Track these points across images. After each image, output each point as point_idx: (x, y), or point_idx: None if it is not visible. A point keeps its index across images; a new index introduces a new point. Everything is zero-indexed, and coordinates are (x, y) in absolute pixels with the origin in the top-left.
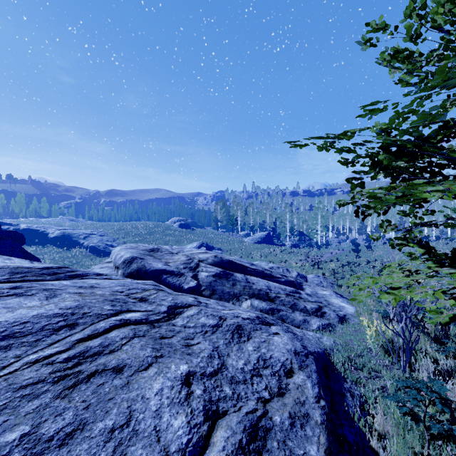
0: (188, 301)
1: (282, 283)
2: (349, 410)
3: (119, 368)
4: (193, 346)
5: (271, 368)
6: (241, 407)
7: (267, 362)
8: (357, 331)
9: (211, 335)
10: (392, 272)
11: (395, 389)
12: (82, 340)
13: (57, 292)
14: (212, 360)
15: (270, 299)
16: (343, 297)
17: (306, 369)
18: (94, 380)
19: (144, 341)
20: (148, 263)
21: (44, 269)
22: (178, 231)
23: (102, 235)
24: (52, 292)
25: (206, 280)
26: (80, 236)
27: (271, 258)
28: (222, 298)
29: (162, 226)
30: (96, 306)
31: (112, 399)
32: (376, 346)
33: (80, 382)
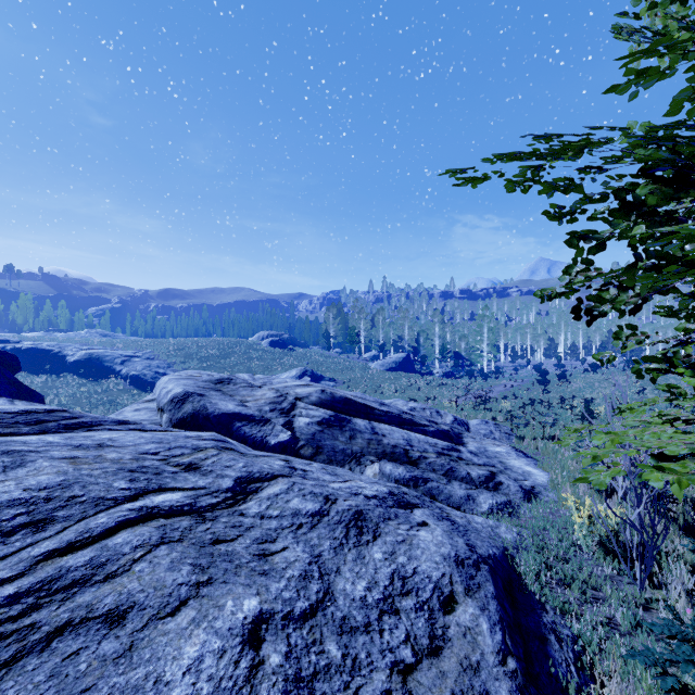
0: (273, 467)
1: (430, 434)
2: (557, 670)
3: (118, 612)
4: (274, 556)
5: (416, 594)
6: (360, 688)
7: (408, 582)
8: (554, 515)
9: (308, 533)
10: (647, 422)
11: (631, 623)
12: (53, 555)
13: (28, 457)
14: (308, 583)
15: (411, 461)
16: (527, 456)
17: (478, 593)
18: (59, 644)
19: (180, 551)
20: (211, 402)
21: (20, 414)
22: (268, 352)
23: (150, 358)
24: (18, 457)
25: (307, 430)
26: (115, 360)
27: (411, 394)
28: (333, 461)
29: (243, 345)
30: (99, 481)
31: (91, 689)
32: (590, 543)
33: (27, 651)
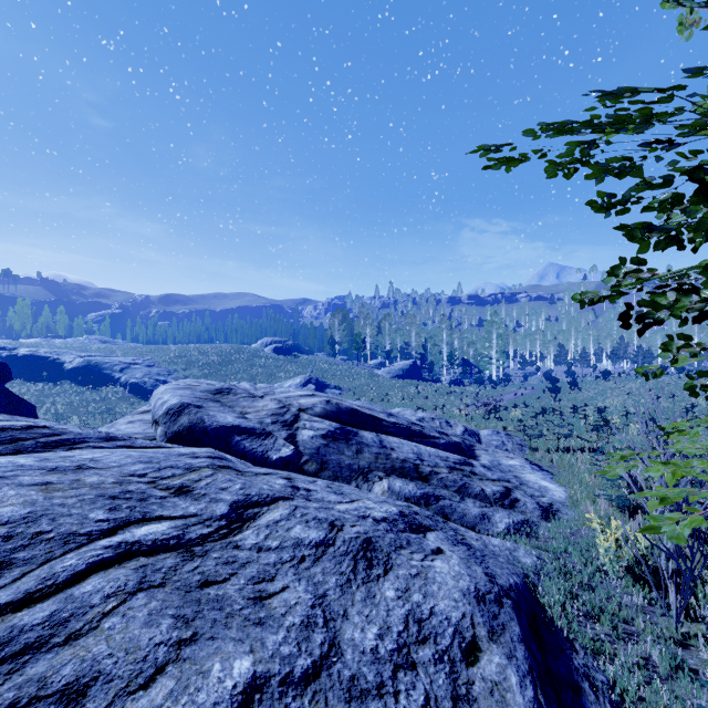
0: (274, 487)
1: (441, 446)
2: None
3: (77, 687)
4: (271, 599)
5: (434, 640)
6: None
7: (425, 626)
8: (575, 535)
9: (311, 567)
10: None
11: (670, 664)
12: (5, 610)
13: None
14: (310, 632)
15: (422, 477)
16: (542, 470)
17: (503, 636)
18: None
19: (160, 600)
20: (209, 414)
21: None
22: (272, 358)
23: (150, 365)
24: None
25: (311, 444)
26: (114, 368)
27: (418, 403)
28: (338, 477)
29: (246, 352)
30: (72, 512)
31: None
32: (618, 568)
33: None
